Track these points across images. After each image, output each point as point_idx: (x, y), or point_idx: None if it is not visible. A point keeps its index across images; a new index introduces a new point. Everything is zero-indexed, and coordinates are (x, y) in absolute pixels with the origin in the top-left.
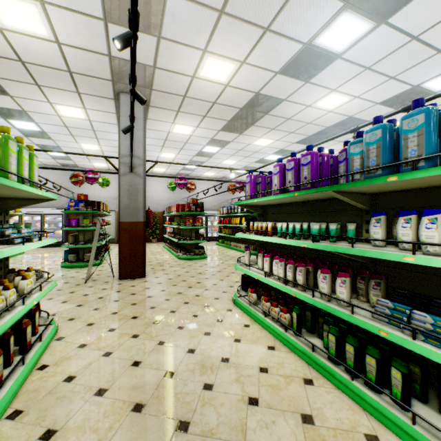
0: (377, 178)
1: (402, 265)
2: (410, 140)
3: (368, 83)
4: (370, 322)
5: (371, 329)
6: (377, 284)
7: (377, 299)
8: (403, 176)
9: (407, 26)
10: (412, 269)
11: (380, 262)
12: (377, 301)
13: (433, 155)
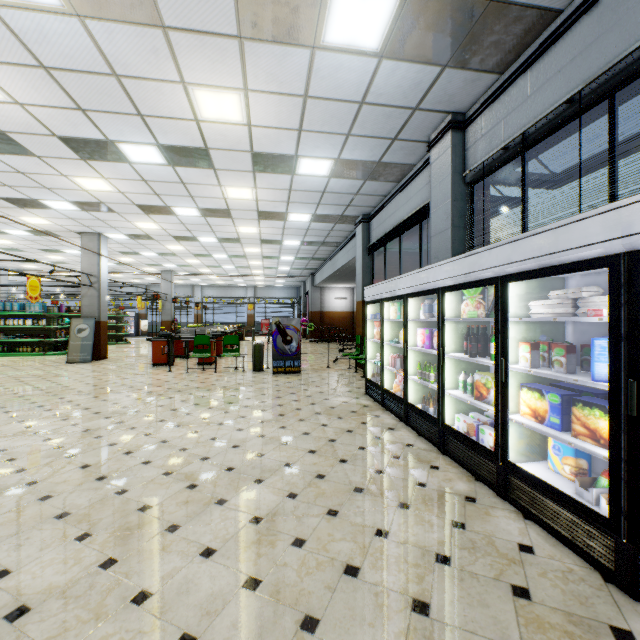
0: (2, 313)
1: (9, 330)
2: (8, 307)
3: (4, 256)
4: (1, 340)
5: (1, 340)
6: (3, 334)
7: (3, 336)
8: (7, 313)
9: (19, 253)
10: (11, 330)
11: (4, 330)
12: (3, 336)
13: (12, 310)
